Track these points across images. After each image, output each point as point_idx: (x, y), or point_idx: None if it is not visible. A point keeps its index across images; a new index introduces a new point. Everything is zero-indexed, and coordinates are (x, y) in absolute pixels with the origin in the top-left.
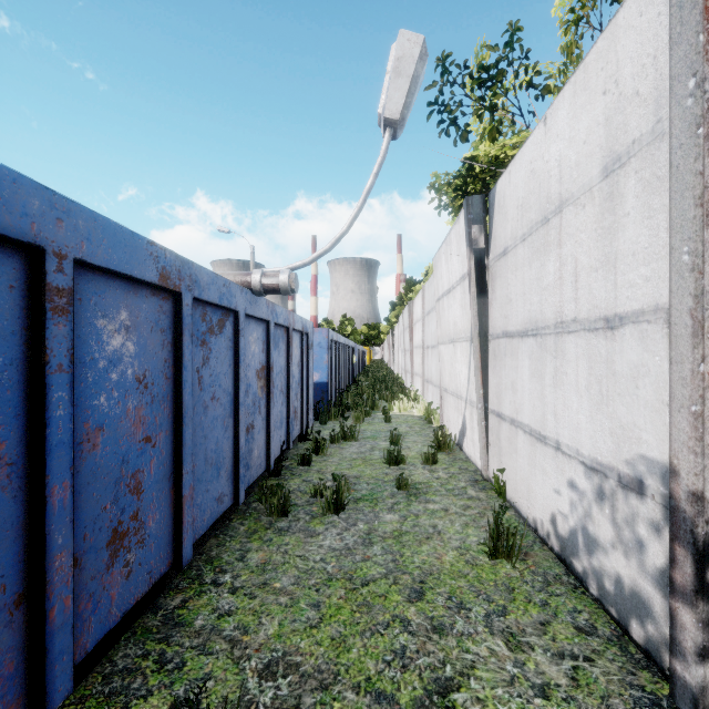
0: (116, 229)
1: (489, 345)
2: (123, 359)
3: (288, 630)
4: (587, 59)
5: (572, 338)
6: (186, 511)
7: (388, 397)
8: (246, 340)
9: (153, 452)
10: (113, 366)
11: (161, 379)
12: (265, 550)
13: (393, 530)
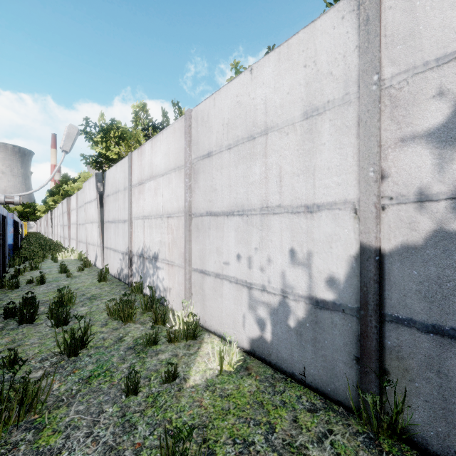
0: None
1: (104, 224)
2: None
3: (38, 298)
4: (122, 161)
5: (120, 224)
6: None
7: (53, 252)
8: None
9: None
10: None
11: None
12: (16, 294)
13: (67, 284)
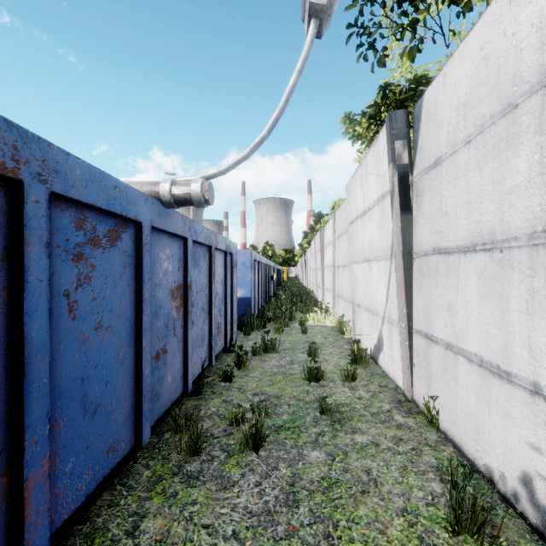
0: None
1: (413, 263)
2: None
3: None
4: None
5: None
6: (34, 498)
7: (303, 309)
8: (155, 257)
9: None
10: None
11: None
12: (165, 513)
13: (321, 477)
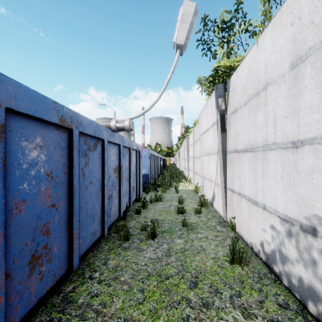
0: (33, 93)
1: (226, 156)
2: (38, 163)
3: (127, 306)
4: (281, 8)
5: (272, 152)
6: (75, 241)
7: (177, 180)
8: (108, 154)
9: (56, 212)
10: (32, 167)
11: (61, 173)
12: (117, 259)
13: (181, 248)
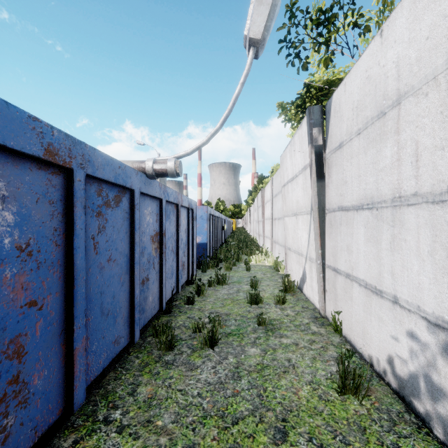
0: None
1: (325, 216)
2: None
3: None
4: None
5: (412, 210)
6: (78, 361)
7: (248, 252)
8: (141, 213)
9: (39, 314)
10: None
11: (49, 246)
12: (152, 383)
13: (257, 363)
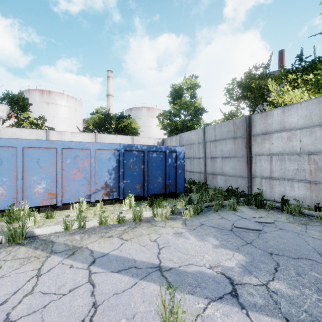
0: None
1: None
2: None
3: None
4: (33, 130)
5: None
6: None
7: None
8: None
9: None
10: None
11: None
12: None
13: None
